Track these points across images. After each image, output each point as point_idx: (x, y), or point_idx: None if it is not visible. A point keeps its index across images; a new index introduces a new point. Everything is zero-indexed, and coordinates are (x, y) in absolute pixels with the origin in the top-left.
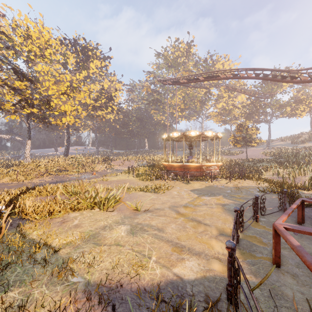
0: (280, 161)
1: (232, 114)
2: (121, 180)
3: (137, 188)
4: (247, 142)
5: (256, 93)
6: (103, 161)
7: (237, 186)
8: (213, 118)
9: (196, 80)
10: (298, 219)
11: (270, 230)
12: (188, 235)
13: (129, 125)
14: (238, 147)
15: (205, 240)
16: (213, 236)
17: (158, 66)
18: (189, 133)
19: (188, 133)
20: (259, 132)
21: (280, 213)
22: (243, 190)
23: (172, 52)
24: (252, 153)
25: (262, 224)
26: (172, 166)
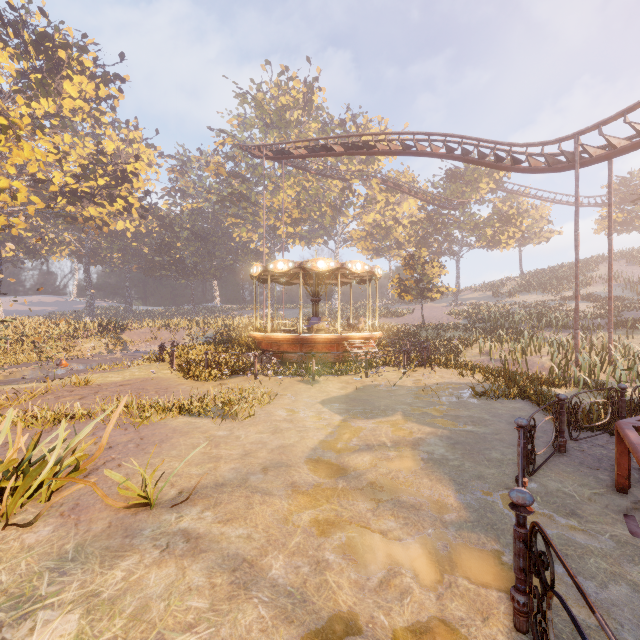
0: (483, 328)
1: (392, 236)
2: (132, 382)
3: (171, 407)
4: (424, 290)
5: (436, 199)
6: (100, 330)
7: (423, 384)
8: (357, 242)
9: (327, 152)
10: (619, 478)
11: (574, 529)
12: (340, 615)
13: (175, 247)
14: (402, 302)
15: (407, 635)
16: (429, 602)
17: (242, 121)
18: (313, 264)
19: (312, 263)
20: (445, 271)
21: (555, 458)
22: (441, 395)
23: (275, 96)
24: (430, 314)
25: (541, 508)
26: (275, 341)
